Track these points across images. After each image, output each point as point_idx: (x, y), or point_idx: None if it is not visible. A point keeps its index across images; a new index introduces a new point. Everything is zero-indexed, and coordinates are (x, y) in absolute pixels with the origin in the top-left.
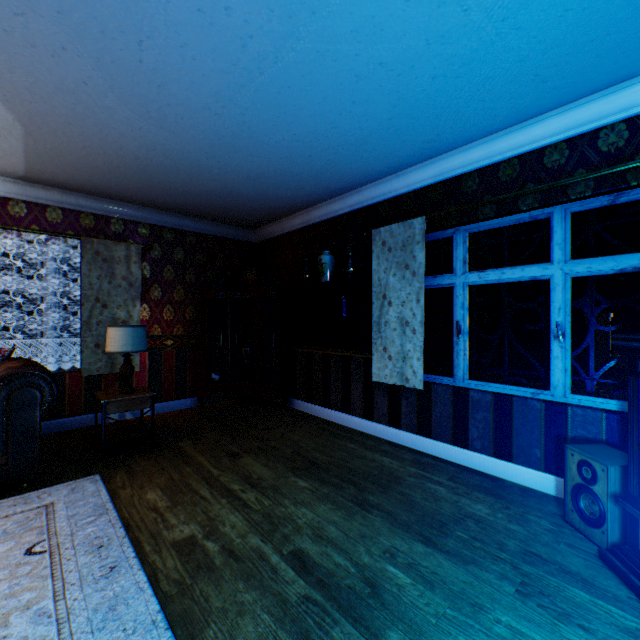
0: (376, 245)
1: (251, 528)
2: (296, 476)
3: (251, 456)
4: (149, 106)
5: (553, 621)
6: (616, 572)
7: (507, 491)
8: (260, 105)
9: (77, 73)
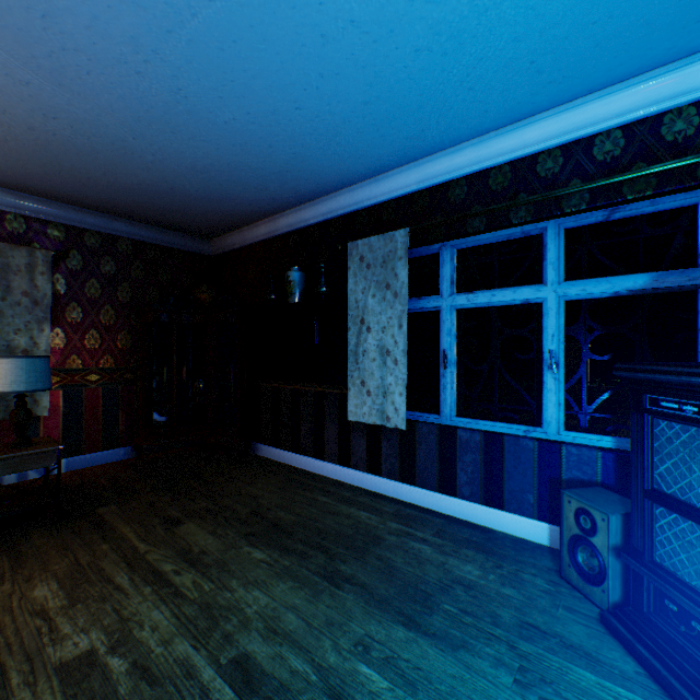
0: (353, 261)
1: (180, 629)
2: (251, 545)
3: (195, 521)
4: (34, 48)
5: None
6: (620, 640)
7: (499, 545)
8: (198, 65)
9: None
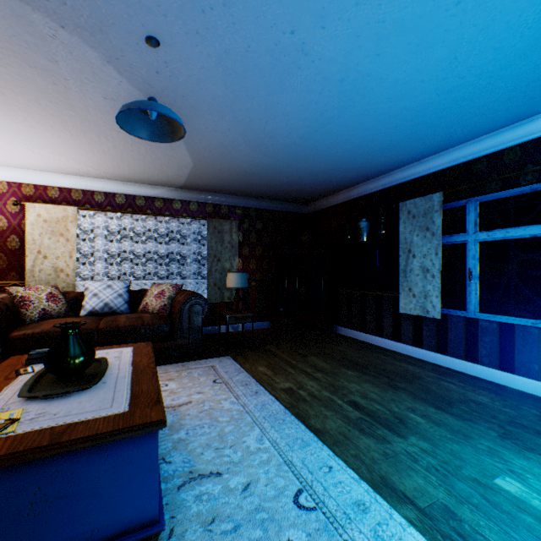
0: (402, 214)
1: (322, 388)
2: (346, 369)
3: (314, 356)
4: (261, 147)
5: (520, 449)
6: None
7: (507, 392)
8: (325, 138)
9: (231, 138)
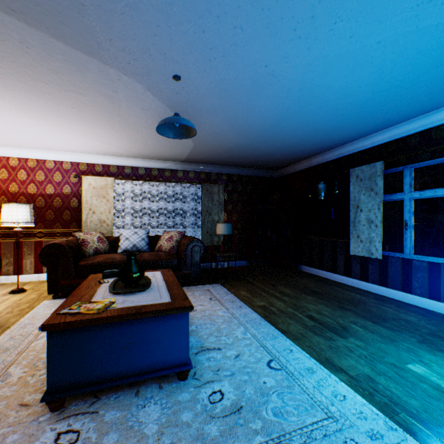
0: (352, 178)
1: (288, 306)
2: (306, 295)
3: (281, 286)
4: (243, 133)
5: (432, 350)
6: None
7: (433, 315)
8: (290, 125)
9: (221, 128)
